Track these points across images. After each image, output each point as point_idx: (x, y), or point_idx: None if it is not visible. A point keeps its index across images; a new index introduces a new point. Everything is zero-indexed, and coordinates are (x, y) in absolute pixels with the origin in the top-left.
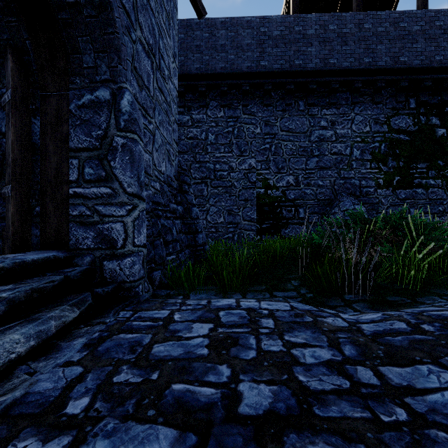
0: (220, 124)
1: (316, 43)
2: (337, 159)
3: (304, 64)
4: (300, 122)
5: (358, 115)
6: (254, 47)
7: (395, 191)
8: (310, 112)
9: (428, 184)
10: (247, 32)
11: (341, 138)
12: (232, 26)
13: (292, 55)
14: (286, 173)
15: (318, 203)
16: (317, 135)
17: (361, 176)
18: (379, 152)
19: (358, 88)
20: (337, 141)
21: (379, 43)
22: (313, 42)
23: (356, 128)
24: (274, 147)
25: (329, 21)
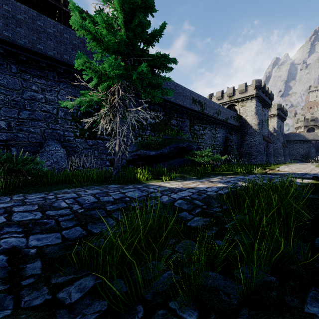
0: None
1: (25, 28)
2: (47, 115)
3: (14, 38)
4: (13, 81)
5: (62, 89)
6: None
7: (86, 140)
8: (23, 76)
9: (104, 138)
10: None
11: (50, 101)
12: None
13: (1, 26)
14: None
15: (30, 144)
16: (29, 95)
17: (65, 129)
18: (77, 116)
19: (61, 72)
20: (46, 102)
21: (74, 50)
22: (22, 25)
23: (61, 98)
24: None
25: (37, 17)
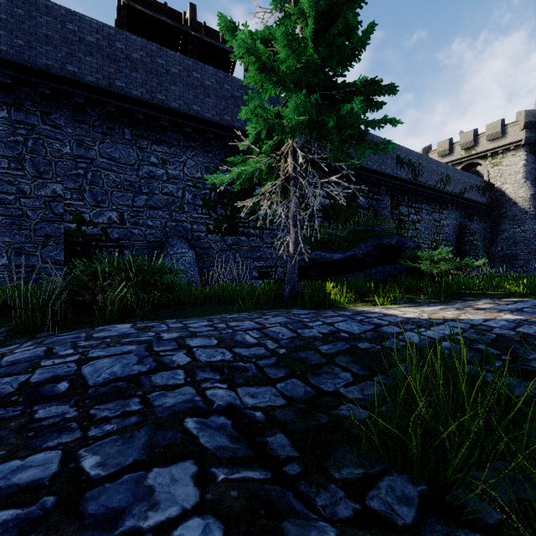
0: (1, 128)
1: (143, 71)
2: (169, 200)
3: (128, 89)
4: (126, 153)
5: (190, 159)
6: (57, 44)
7: (223, 237)
8: (138, 144)
9: (249, 233)
10: (46, 19)
11: (174, 179)
12: (19, 0)
13: (112, 73)
14: (108, 208)
15: (148, 245)
16: (147, 171)
17: (193, 220)
18: (210, 199)
19: (189, 133)
20: (168, 181)
21: (207, 95)
22: (138, 68)
23: (188, 172)
24: (90, 174)
25: (157, 53)
